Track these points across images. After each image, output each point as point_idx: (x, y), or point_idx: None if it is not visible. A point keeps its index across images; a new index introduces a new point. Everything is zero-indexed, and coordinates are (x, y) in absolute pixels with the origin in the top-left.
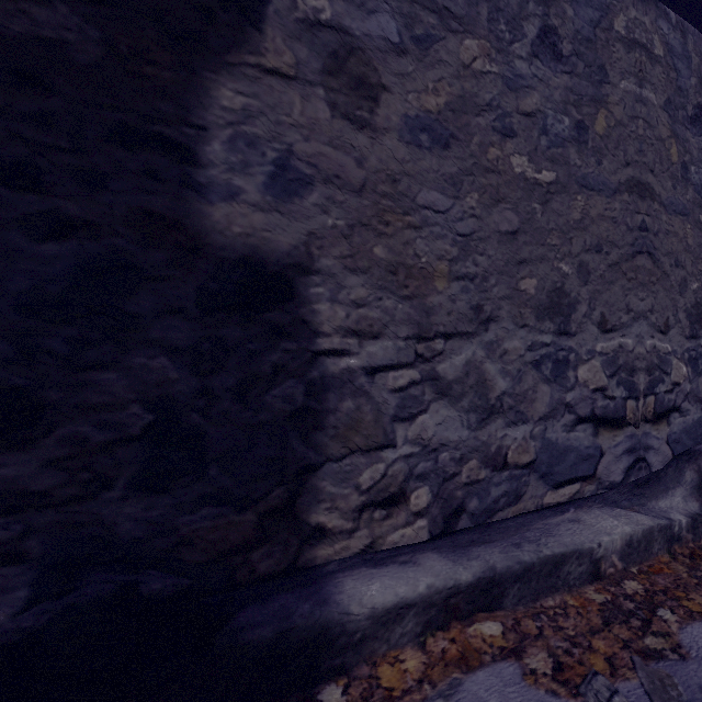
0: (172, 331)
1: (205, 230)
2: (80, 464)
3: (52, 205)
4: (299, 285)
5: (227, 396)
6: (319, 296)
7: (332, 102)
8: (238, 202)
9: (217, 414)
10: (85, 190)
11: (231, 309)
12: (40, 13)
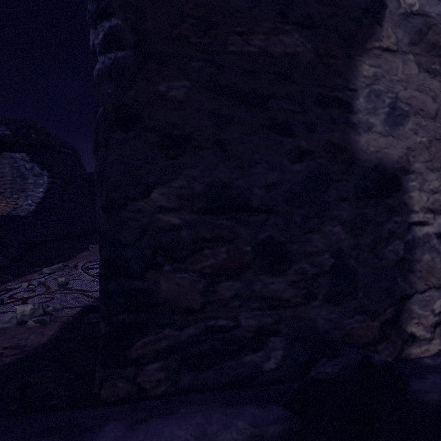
0: (342, 211)
1: (357, 151)
2: (303, 285)
3: (297, 143)
4: (403, 181)
5: (366, 249)
6: (413, 187)
7: (418, 62)
8: (372, 132)
9: (361, 260)
10: (308, 133)
11: (370, 197)
12: (286, 40)
